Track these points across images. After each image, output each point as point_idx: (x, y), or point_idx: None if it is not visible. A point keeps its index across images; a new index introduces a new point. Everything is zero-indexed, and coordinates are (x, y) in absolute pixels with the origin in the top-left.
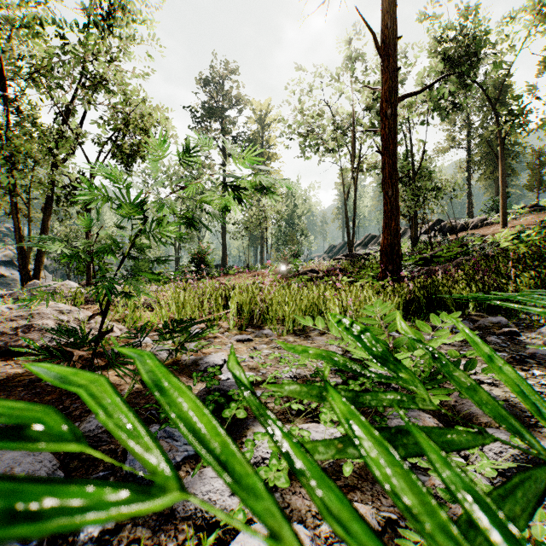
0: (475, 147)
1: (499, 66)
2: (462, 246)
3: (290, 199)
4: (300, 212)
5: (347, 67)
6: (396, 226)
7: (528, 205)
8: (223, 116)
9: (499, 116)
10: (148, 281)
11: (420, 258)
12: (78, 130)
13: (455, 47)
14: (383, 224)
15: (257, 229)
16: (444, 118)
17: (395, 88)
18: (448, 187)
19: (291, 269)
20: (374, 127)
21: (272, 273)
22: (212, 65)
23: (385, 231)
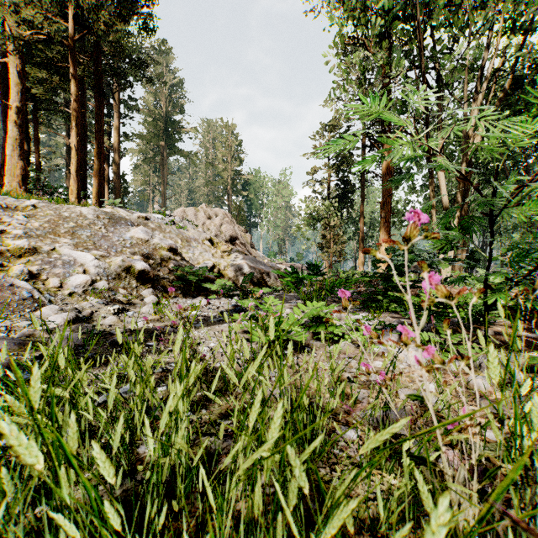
0: None
1: None
2: None
3: None
4: None
5: None
6: None
7: None
8: None
9: None
10: None
11: None
12: None
13: None
14: None
15: None
16: None
17: None
18: None
19: None
20: None
21: None
22: None
23: None
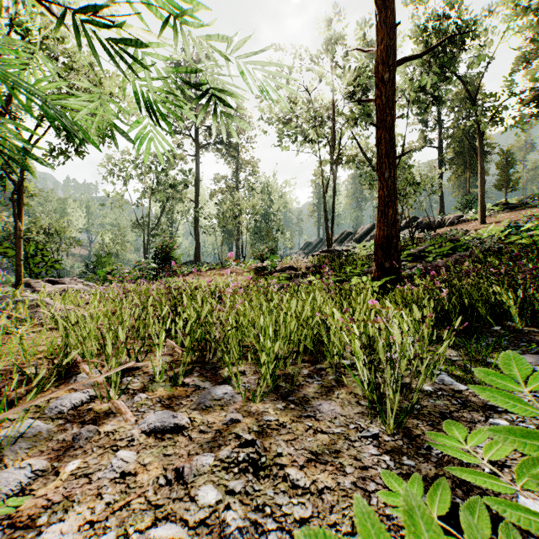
0: (447, 146)
1: (480, 58)
2: (451, 241)
3: (266, 194)
4: (276, 207)
5: (327, 52)
6: (394, 214)
7: (501, 202)
8: (196, 104)
9: (470, 116)
10: (100, 279)
11: (407, 254)
12: (9, 98)
13: (435, 37)
14: (378, 213)
15: (231, 224)
16: (423, 112)
17: (392, 48)
18: (427, 182)
19: (267, 265)
20: (353, 119)
21: (247, 270)
22: (183, 50)
23: (380, 221)
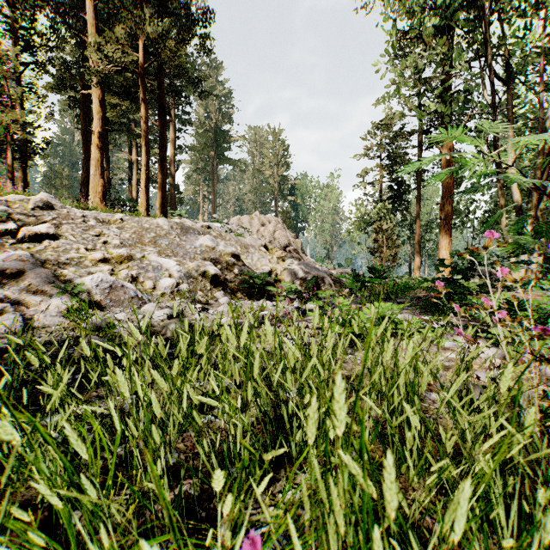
0: None
1: None
2: None
3: None
4: None
5: None
6: None
7: None
8: None
9: None
10: None
11: None
12: None
13: None
14: None
15: None
16: None
17: None
18: None
19: None
20: None
21: None
22: None
23: None
